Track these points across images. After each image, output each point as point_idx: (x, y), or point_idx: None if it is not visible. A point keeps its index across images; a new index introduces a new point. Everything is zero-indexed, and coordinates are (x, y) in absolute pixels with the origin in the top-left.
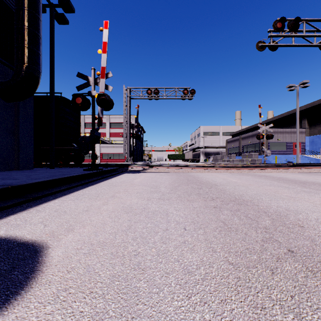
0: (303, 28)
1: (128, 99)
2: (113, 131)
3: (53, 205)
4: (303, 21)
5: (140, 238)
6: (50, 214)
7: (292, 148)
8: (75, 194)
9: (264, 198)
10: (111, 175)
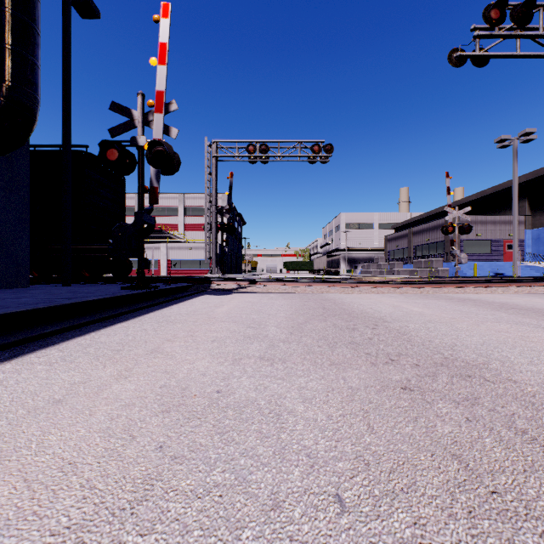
0: (539, 22)
1: (213, 162)
2: (189, 221)
3: None
4: (539, 8)
5: None
6: None
7: (501, 250)
8: (72, 344)
9: (512, 358)
10: (174, 299)
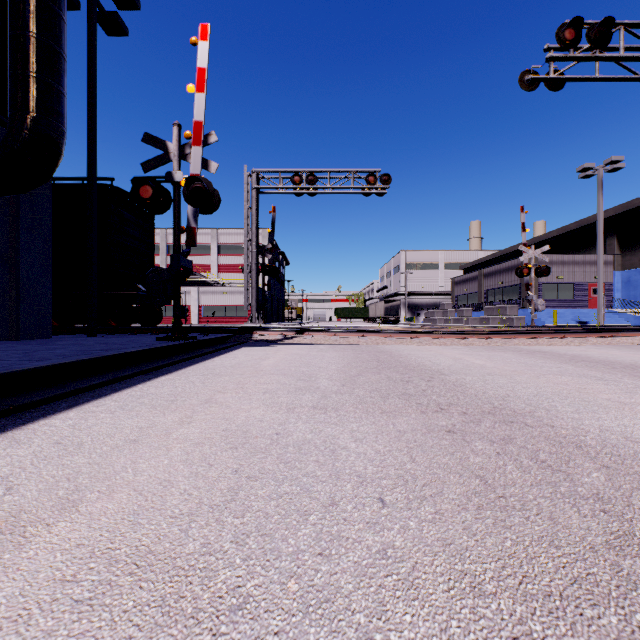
0: (620, 42)
1: (253, 194)
2: (224, 261)
3: (60, 425)
4: (620, 26)
5: (257, 536)
6: (40, 452)
7: (586, 295)
8: (124, 395)
9: (560, 407)
10: (214, 351)
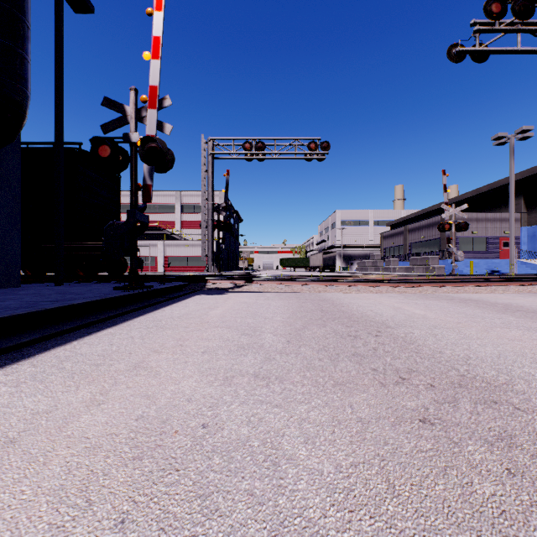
0: None
1: (209, 160)
2: (186, 219)
3: None
4: None
5: None
6: None
7: (497, 248)
8: (49, 356)
9: (536, 375)
10: (167, 300)
